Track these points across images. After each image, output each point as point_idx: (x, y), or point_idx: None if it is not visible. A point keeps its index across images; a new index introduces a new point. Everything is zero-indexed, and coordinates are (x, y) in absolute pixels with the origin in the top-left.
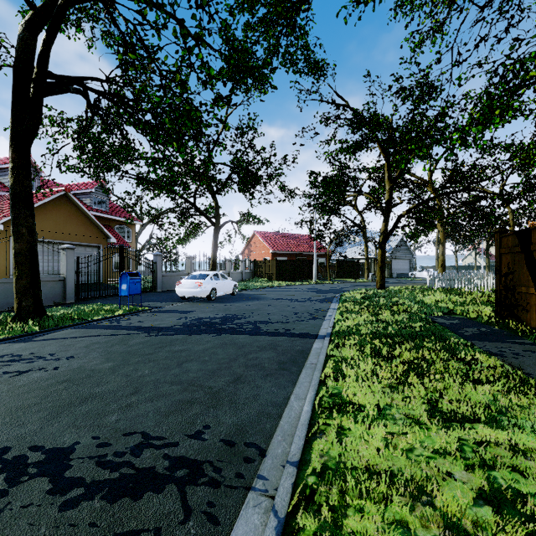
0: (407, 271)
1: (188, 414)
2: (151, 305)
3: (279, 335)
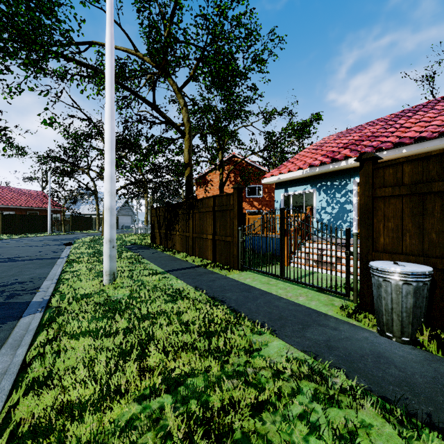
0: (130, 224)
1: (4, 279)
2: None
3: (34, 260)
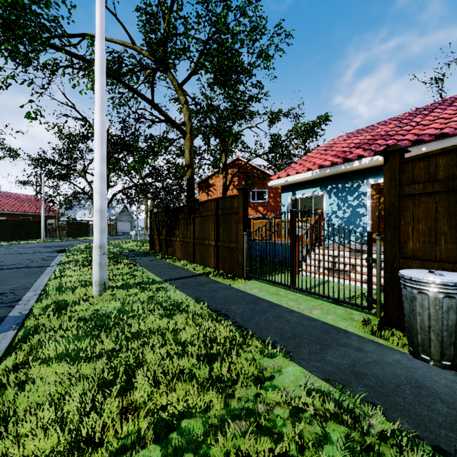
0: (129, 231)
1: None
2: None
3: (20, 268)
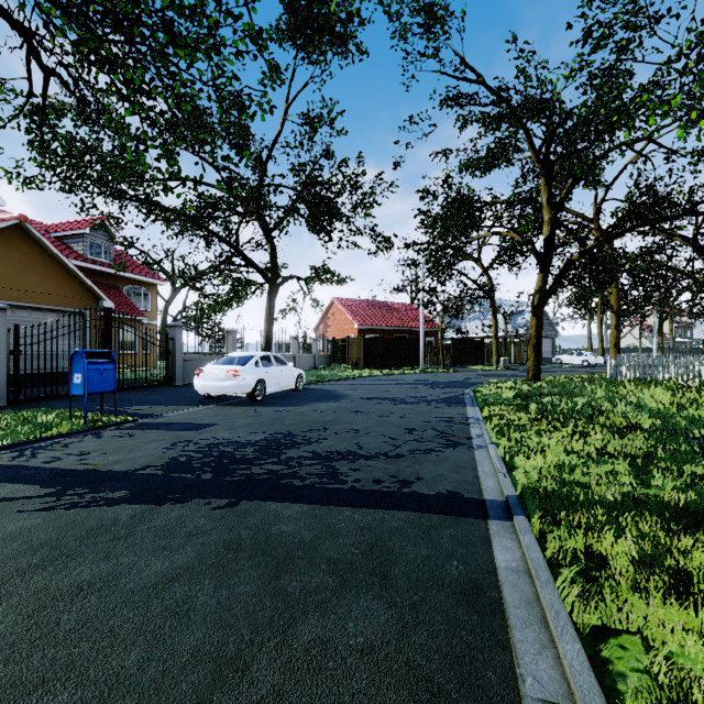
0: (549, 355)
1: None
2: (142, 411)
3: (387, 504)
